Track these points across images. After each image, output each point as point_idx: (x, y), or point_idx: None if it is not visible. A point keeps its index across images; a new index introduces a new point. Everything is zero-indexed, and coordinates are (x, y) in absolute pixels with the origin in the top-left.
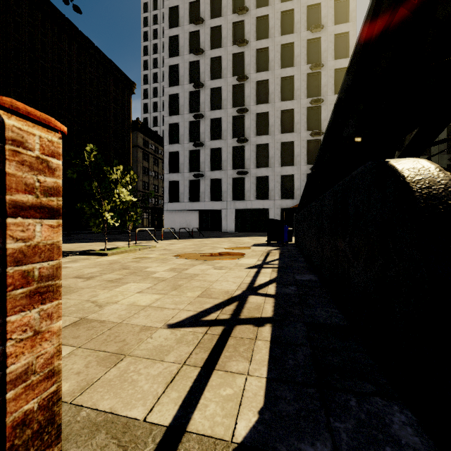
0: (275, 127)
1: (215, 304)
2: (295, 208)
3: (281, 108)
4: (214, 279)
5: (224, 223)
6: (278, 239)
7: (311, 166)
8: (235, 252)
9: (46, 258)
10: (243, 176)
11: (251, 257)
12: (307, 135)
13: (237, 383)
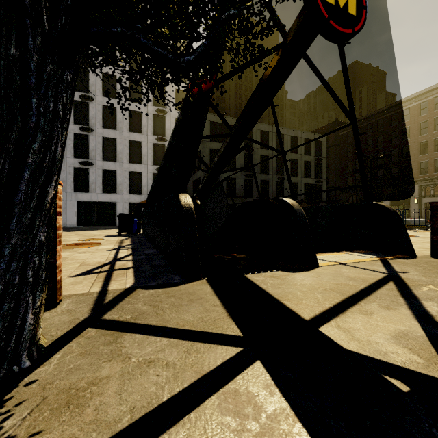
0: (124, 124)
1: (95, 267)
2: (143, 203)
3: (129, 107)
4: (84, 258)
5: (62, 216)
6: (129, 230)
7: (157, 167)
8: (91, 242)
9: (60, 230)
10: (87, 167)
11: (107, 244)
12: (154, 139)
13: (122, 281)
